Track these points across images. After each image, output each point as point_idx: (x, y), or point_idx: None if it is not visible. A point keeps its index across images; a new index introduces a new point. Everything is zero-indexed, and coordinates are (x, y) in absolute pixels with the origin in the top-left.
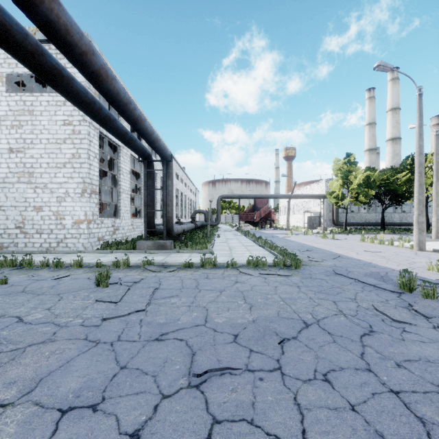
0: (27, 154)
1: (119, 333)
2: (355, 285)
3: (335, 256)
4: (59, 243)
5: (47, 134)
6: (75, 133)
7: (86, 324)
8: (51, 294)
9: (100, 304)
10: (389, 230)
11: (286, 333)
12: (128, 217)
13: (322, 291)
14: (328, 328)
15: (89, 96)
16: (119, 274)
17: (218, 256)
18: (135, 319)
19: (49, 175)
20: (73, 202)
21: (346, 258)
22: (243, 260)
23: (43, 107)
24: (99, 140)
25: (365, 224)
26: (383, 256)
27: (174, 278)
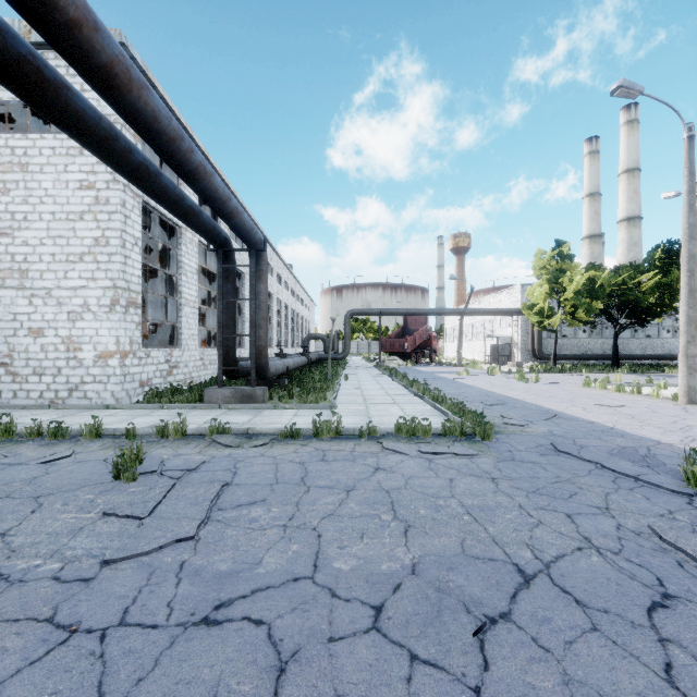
0: (17, 239)
1: (127, 600)
2: (599, 476)
3: (547, 414)
4: (72, 392)
5: (52, 204)
6: (99, 203)
7: (64, 576)
8: (22, 497)
9: (109, 523)
10: (627, 366)
11: (485, 600)
12: (195, 347)
13: (539, 489)
14: (573, 586)
15: (104, 124)
16: (165, 451)
17: (345, 415)
18: (170, 561)
19: (54, 275)
20: (97, 321)
21: (568, 419)
22: (389, 424)
23: (45, 158)
24: (144, 217)
25: (586, 357)
26: (630, 415)
27: (263, 461)
